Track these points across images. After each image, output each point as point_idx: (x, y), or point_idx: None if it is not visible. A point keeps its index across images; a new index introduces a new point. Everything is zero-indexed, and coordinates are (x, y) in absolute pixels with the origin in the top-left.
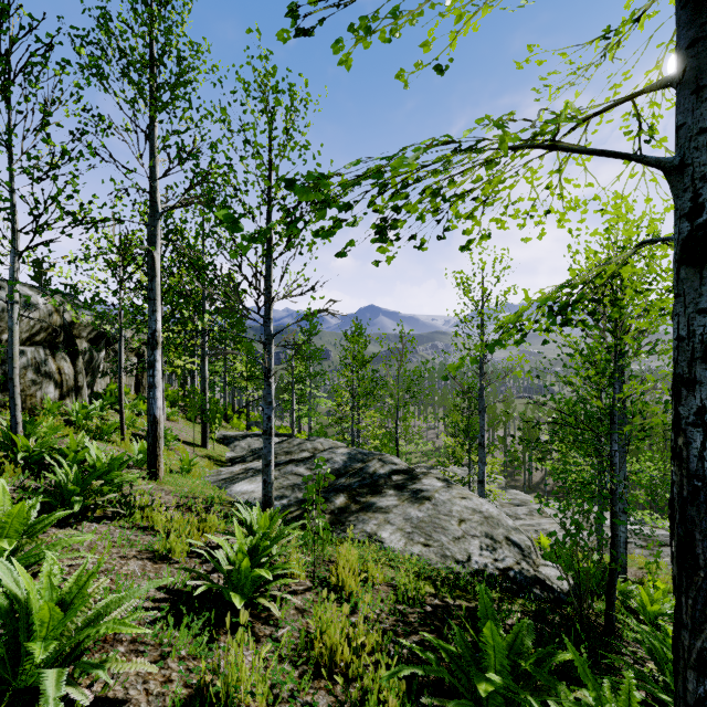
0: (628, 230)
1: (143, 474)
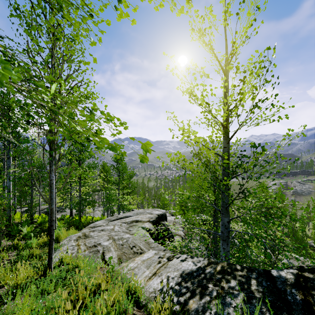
0: None
1: None
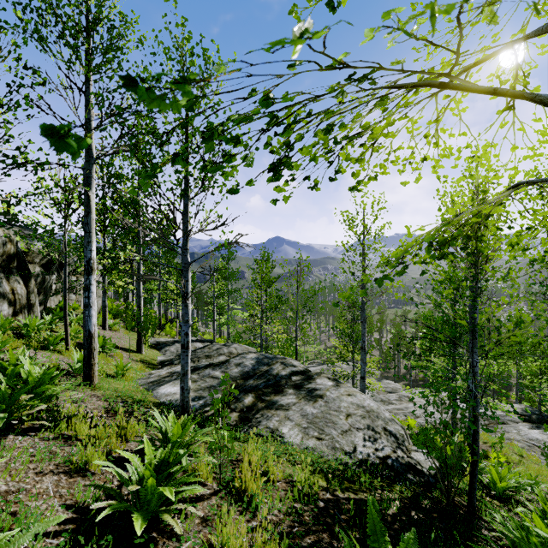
0: (486, 177)
1: (80, 380)
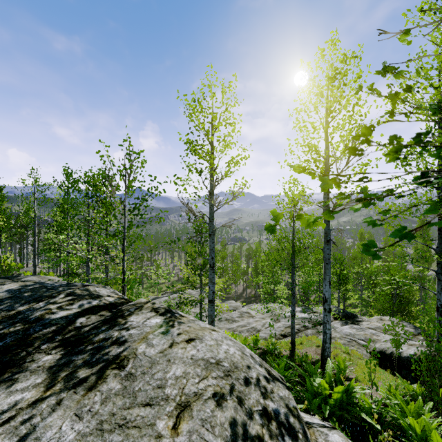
0: None
1: None
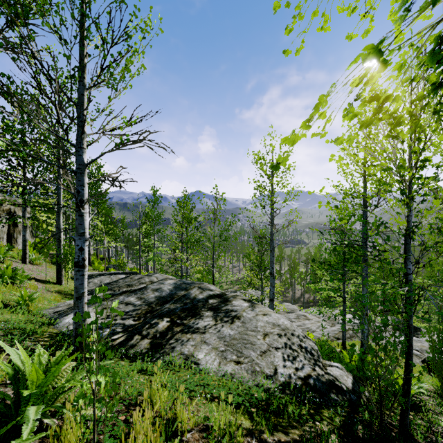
0: None
1: None
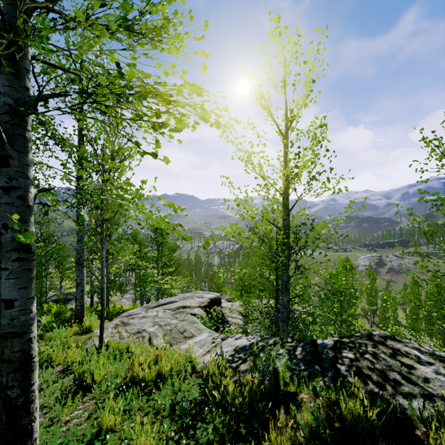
0: None
1: None
